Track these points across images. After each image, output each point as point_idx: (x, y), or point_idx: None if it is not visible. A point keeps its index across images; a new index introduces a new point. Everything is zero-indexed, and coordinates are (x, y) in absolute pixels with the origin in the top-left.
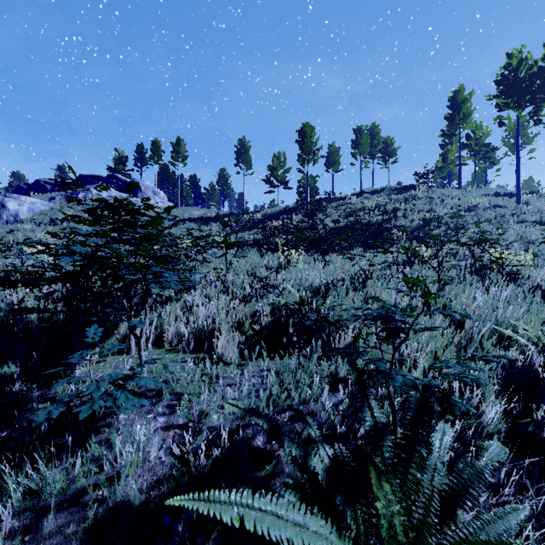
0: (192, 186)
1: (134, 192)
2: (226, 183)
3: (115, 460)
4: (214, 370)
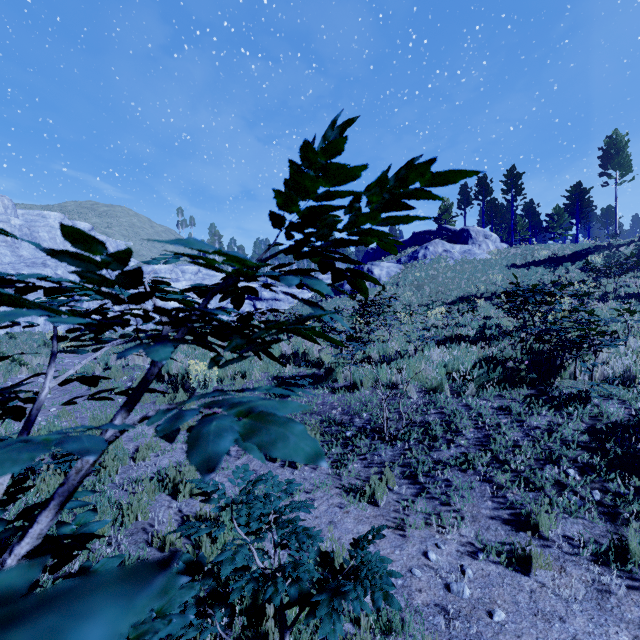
0: (527, 215)
1: (464, 241)
2: (581, 202)
3: (602, 412)
4: (639, 395)
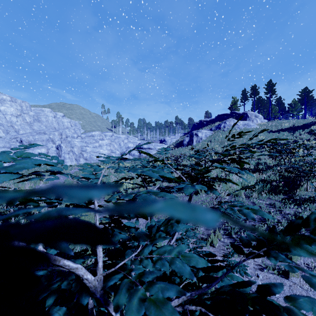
0: (278, 104)
1: (244, 118)
2: (307, 97)
3: None
4: None
